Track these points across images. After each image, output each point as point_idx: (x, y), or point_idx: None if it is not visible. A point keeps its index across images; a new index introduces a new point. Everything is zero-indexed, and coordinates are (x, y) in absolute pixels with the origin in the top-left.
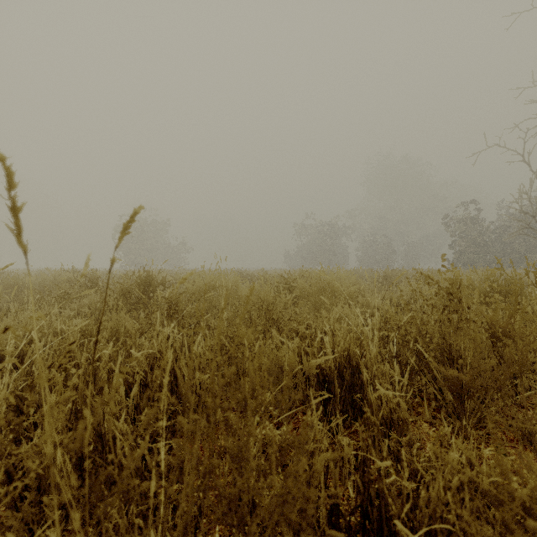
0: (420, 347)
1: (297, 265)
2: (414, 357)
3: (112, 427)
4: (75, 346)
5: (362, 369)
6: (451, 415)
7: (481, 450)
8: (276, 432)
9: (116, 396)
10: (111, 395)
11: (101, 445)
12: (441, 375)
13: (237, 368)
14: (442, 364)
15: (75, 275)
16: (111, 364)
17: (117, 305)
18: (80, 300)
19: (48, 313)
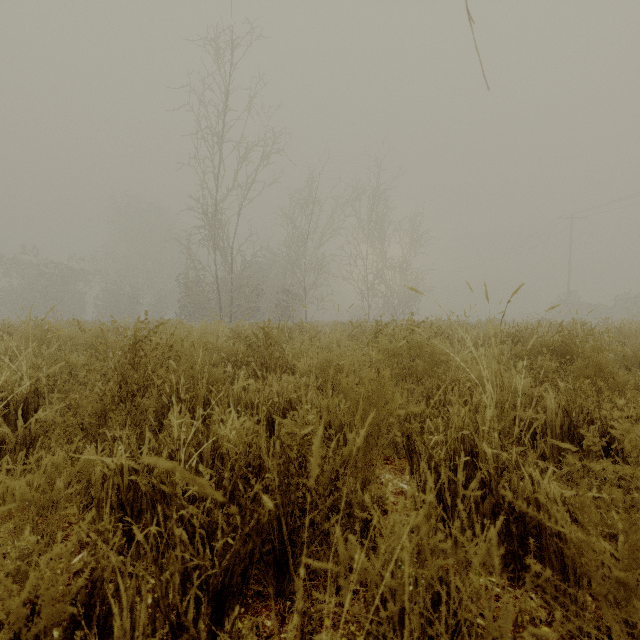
0: None
1: None
2: None
3: None
4: None
5: None
6: None
7: None
8: None
9: None
10: None
11: None
12: None
13: None
14: None
15: None
16: None
17: None
18: None
19: None
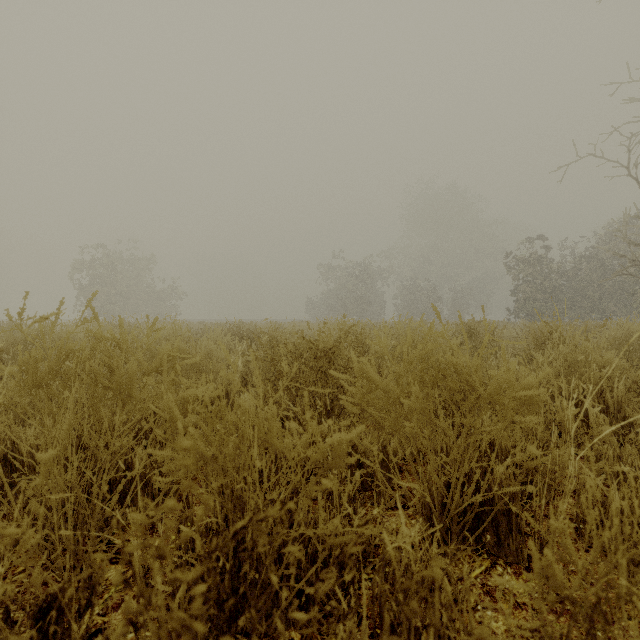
0: None
1: (322, 316)
2: None
3: None
4: None
5: None
6: None
7: None
8: None
9: None
10: None
11: None
12: None
13: None
14: None
15: None
16: None
17: None
18: None
19: None
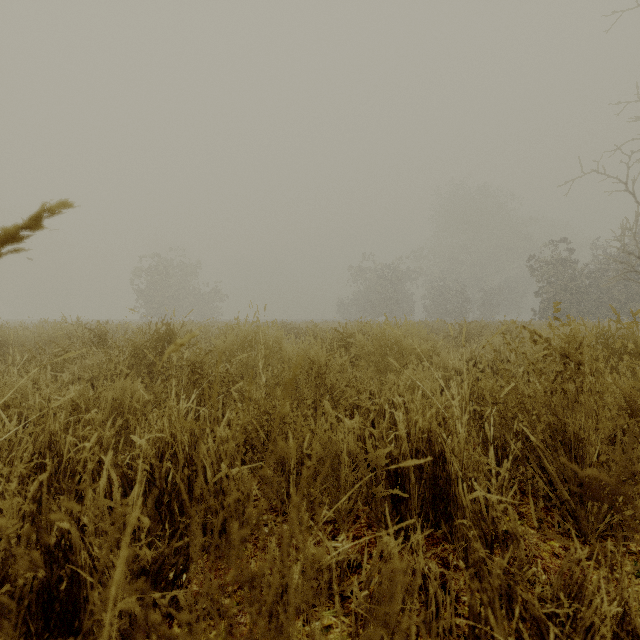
0: (525, 428)
1: (353, 316)
2: (518, 443)
3: (96, 552)
4: (57, 427)
5: (447, 458)
6: (566, 519)
7: (613, 571)
8: (331, 546)
9: (105, 503)
10: (96, 504)
11: (77, 581)
12: (553, 465)
13: (279, 455)
14: (554, 450)
15: (79, 329)
16: (102, 455)
17: (128, 368)
18: (82, 361)
19: (38, 378)
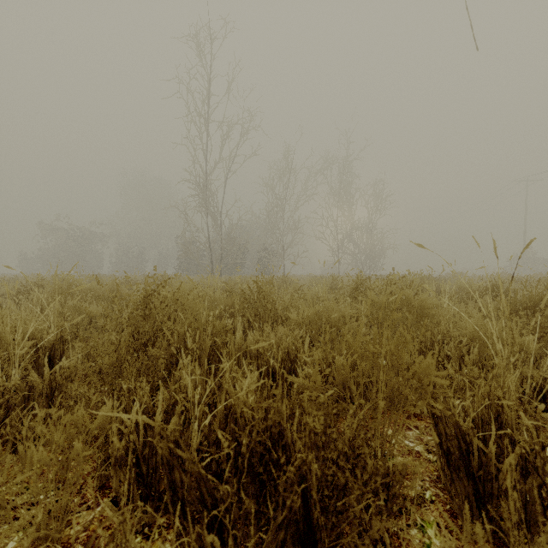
0: None
1: (38, 270)
2: None
3: None
4: None
5: None
6: None
7: None
8: None
9: None
10: None
11: None
12: None
13: None
14: None
15: None
16: None
17: None
18: None
19: None
